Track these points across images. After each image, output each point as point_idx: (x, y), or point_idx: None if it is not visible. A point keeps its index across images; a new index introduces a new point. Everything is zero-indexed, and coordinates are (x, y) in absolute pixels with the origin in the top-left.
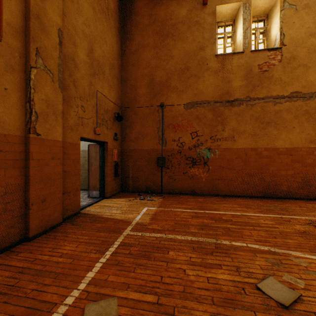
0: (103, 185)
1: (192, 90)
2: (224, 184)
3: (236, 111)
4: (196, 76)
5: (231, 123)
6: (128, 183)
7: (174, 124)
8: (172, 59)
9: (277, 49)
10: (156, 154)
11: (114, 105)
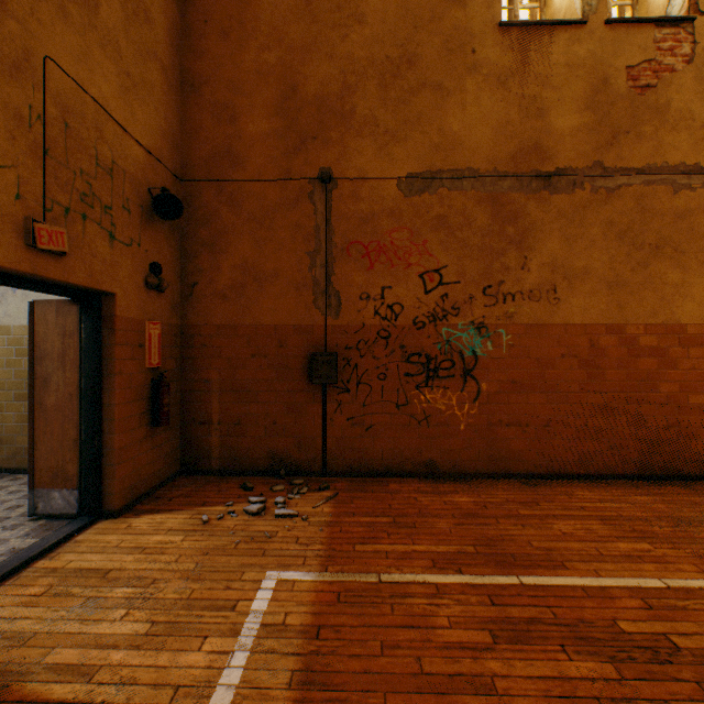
0: (95, 467)
1: (425, 133)
2: (526, 439)
3: (563, 207)
4: (439, 89)
5: (547, 244)
6: (205, 445)
7: (365, 242)
8: (360, 27)
9: (681, 21)
10: (307, 342)
11: (150, 161)
